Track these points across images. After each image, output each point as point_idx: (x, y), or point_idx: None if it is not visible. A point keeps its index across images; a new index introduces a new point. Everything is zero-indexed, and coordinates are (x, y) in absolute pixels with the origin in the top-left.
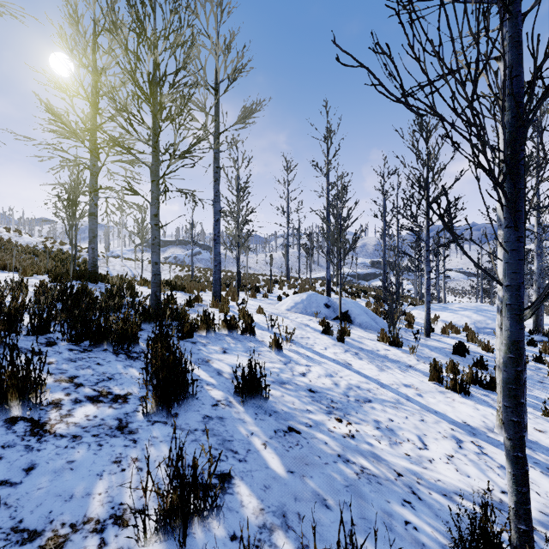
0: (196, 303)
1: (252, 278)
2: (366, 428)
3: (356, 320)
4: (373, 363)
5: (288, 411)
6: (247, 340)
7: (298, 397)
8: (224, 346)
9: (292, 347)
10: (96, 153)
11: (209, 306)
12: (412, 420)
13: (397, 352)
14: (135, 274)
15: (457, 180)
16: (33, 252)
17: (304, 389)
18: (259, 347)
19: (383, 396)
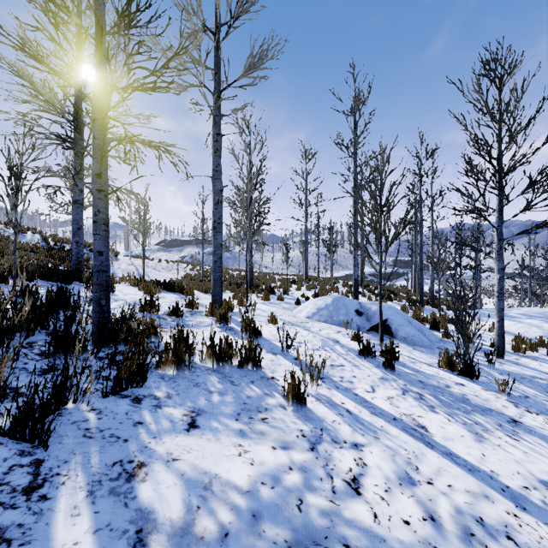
0: (189, 309)
1: (267, 277)
2: None
3: (399, 332)
4: (455, 417)
5: None
6: (246, 378)
7: None
8: (196, 405)
9: (320, 390)
10: (76, 126)
11: (205, 314)
12: None
13: (477, 390)
14: (142, 273)
15: (547, 141)
16: (32, 249)
17: None
18: (265, 398)
19: None
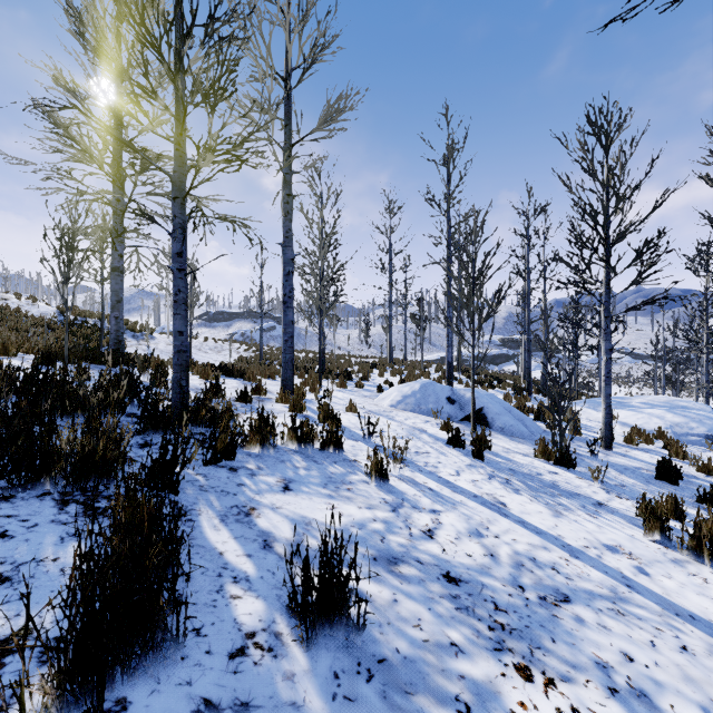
0: (256, 396)
1: (342, 360)
2: (590, 695)
3: (495, 422)
4: (539, 499)
5: (410, 654)
6: (329, 459)
7: (426, 602)
8: (287, 476)
9: (403, 472)
10: (118, 180)
11: (276, 401)
12: (667, 653)
13: (570, 478)
14: None
15: (657, 207)
16: (49, 325)
17: (436, 573)
18: (349, 475)
19: (584, 582)
